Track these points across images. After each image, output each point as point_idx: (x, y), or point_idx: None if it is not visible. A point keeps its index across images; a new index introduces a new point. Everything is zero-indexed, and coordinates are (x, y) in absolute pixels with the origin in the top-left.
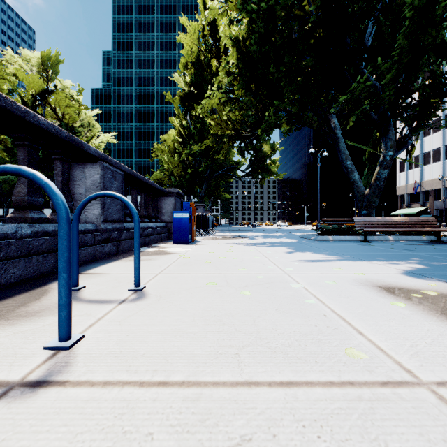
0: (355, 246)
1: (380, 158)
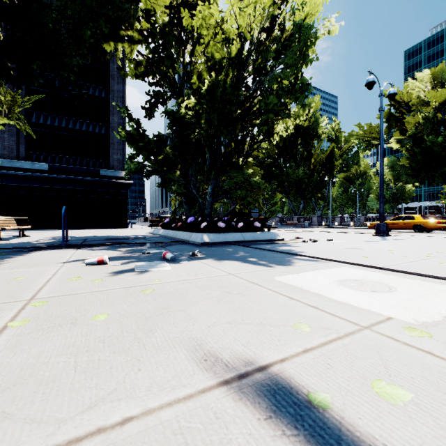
0: None
1: None
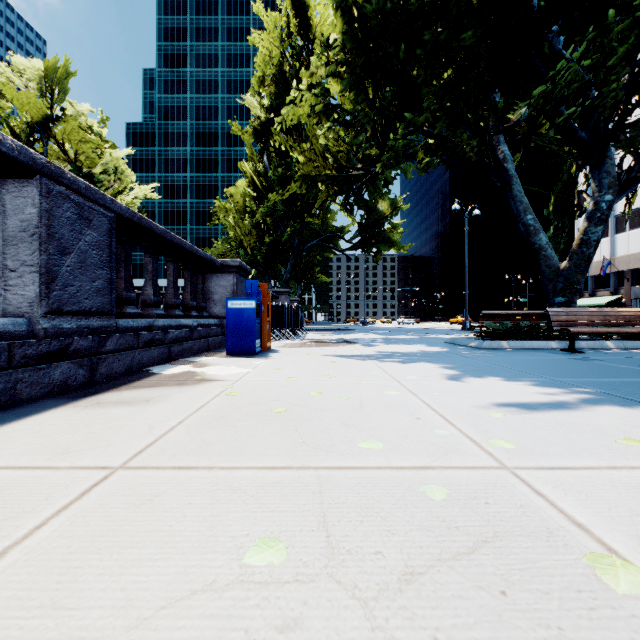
0: (565, 361)
1: (590, 207)
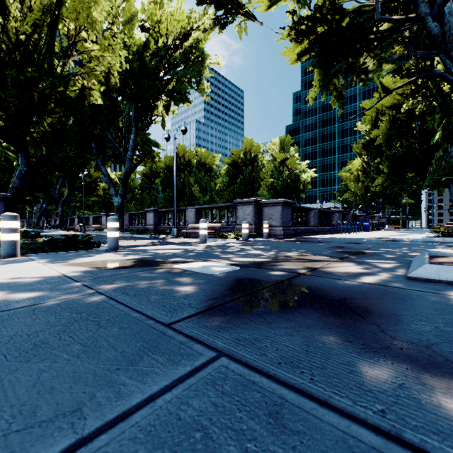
0: None
1: None
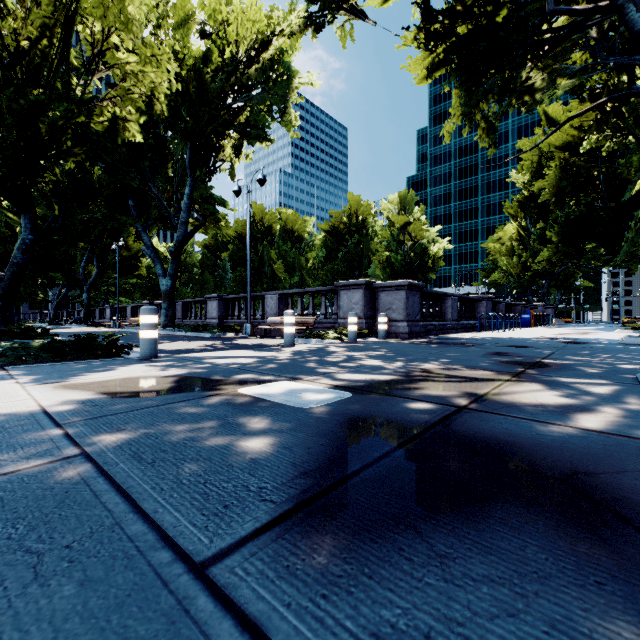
0: None
1: None
